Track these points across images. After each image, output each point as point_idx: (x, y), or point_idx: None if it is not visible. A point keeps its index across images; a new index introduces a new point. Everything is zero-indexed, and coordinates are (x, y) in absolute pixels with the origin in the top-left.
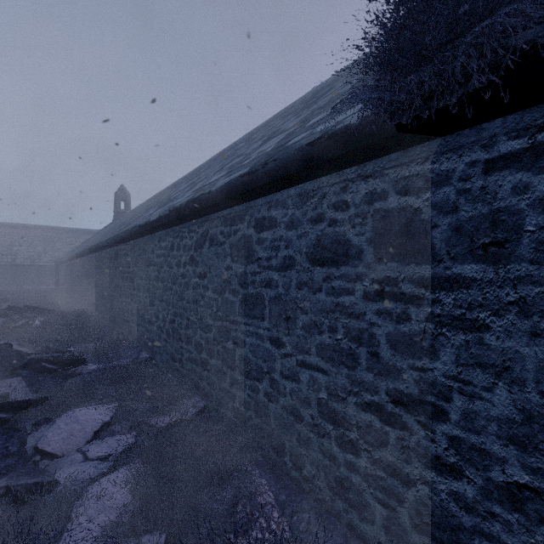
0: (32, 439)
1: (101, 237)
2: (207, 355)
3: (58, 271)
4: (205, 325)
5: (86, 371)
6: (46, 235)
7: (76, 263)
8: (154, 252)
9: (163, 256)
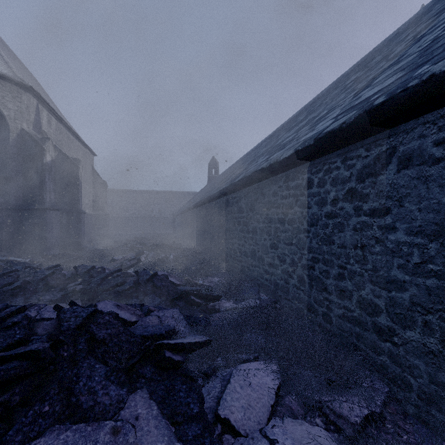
0: (208, 397)
1: (207, 193)
2: (393, 322)
3: (174, 221)
4: (385, 279)
5: (223, 307)
6: (167, 197)
7: (188, 214)
8: (277, 194)
9: (292, 196)
